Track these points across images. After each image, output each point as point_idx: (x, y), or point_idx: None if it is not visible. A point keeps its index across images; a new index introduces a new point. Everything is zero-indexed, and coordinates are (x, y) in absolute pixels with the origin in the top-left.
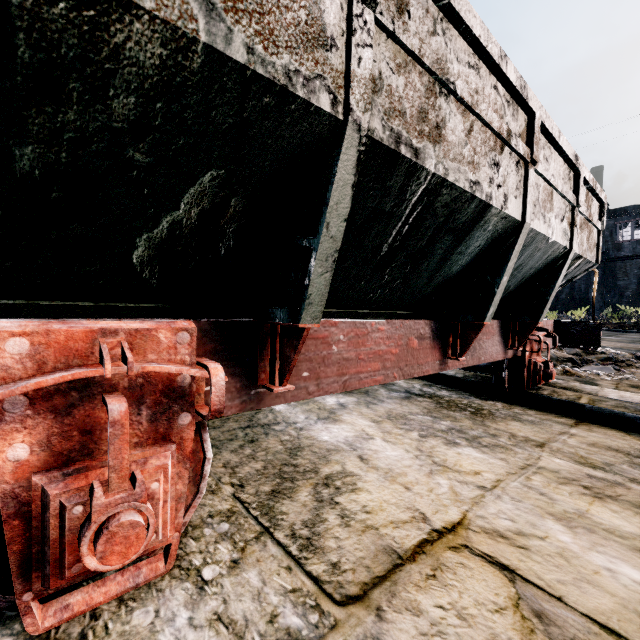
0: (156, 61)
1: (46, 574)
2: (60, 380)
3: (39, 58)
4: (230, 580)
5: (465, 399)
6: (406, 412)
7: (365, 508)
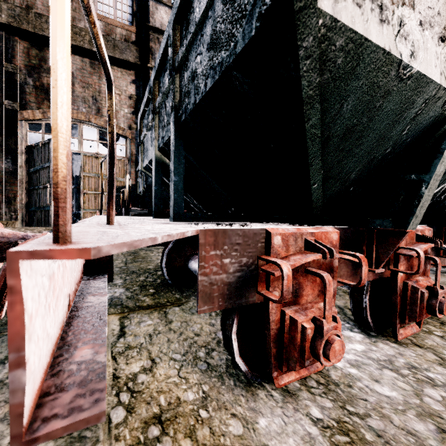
0: None
1: (413, 317)
2: (427, 247)
3: None
4: None
5: None
6: None
7: None
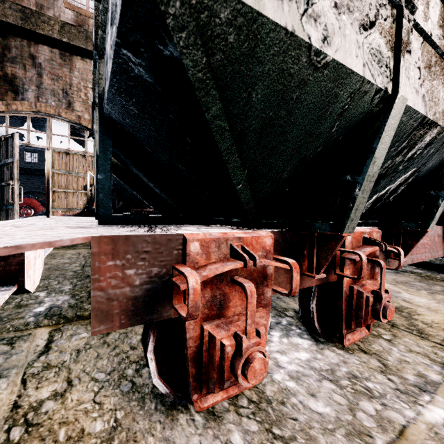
0: (430, 138)
1: (358, 322)
2: (372, 250)
3: (405, 145)
4: (399, 340)
5: (437, 275)
6: (405, 280)
7: (433, 322)
